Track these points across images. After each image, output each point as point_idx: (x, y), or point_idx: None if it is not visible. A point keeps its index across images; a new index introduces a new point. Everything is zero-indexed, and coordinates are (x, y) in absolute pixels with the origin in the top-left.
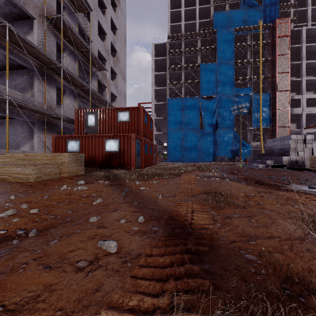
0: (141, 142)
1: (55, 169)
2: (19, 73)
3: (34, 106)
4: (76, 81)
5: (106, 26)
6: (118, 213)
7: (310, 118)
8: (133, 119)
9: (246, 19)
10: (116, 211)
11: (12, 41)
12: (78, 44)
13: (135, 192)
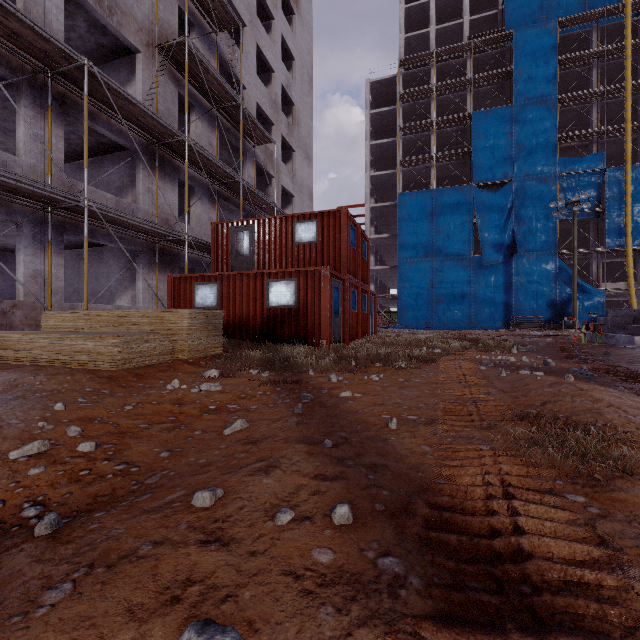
0: (343, 287)
1: (160, 343)
2: (113, 159)
3: (135, 220)
4: (215, 168)
5: (272, 55)
6: (275, 478)
7: None
8: (325, 236)
9: None
10: (272, 470)
11: (97, 96)
12: (218, 94)
13: (327, 404)
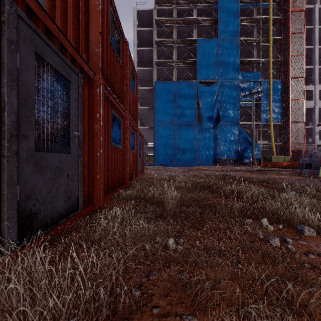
0: (89, 93)
1: None
2: None
3: None
4: None
5: None
6: None
7: (319, 115)
8: (58, 3)
9: None
10: None
11: None
12: None
13: None
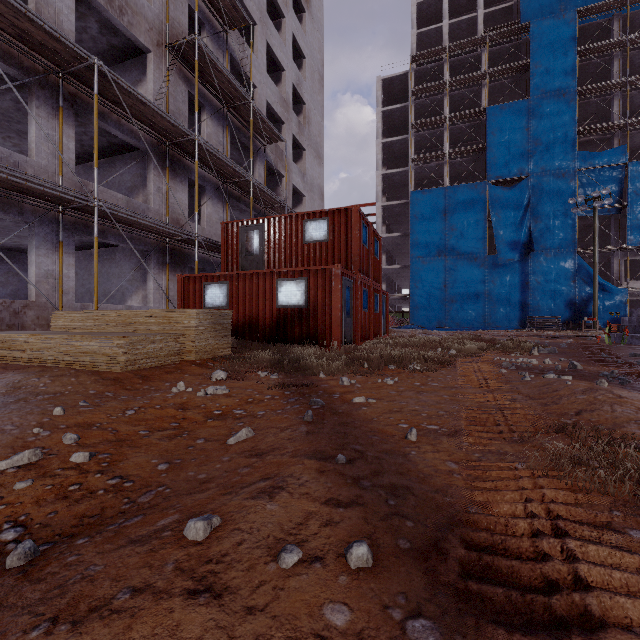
0: (354, 286)
1: (167, 344)
2: (125, 160)
3: (145, 219)
4: (225, 167)
5: (283, 54)
6: (281, 503)
7: None
8: (336, 235)
9: None
10: (278, 492)
11: (108, 96)
12: (229, 93)
13: (339, 411)
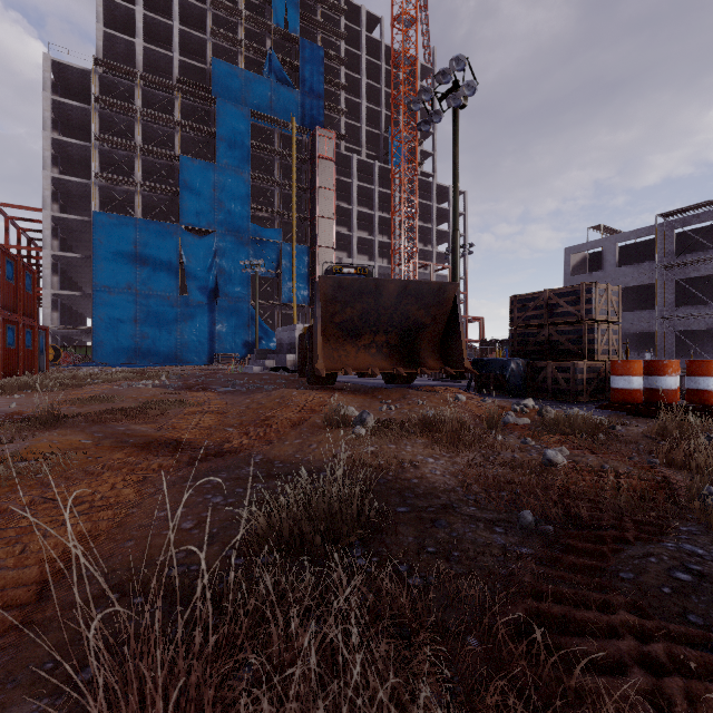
0: None
1: None
2: None
3: None
4: None
5: None
6: None
7: None
8: None
9: (274, 101)
10: None
11: None
12: None
13: None
